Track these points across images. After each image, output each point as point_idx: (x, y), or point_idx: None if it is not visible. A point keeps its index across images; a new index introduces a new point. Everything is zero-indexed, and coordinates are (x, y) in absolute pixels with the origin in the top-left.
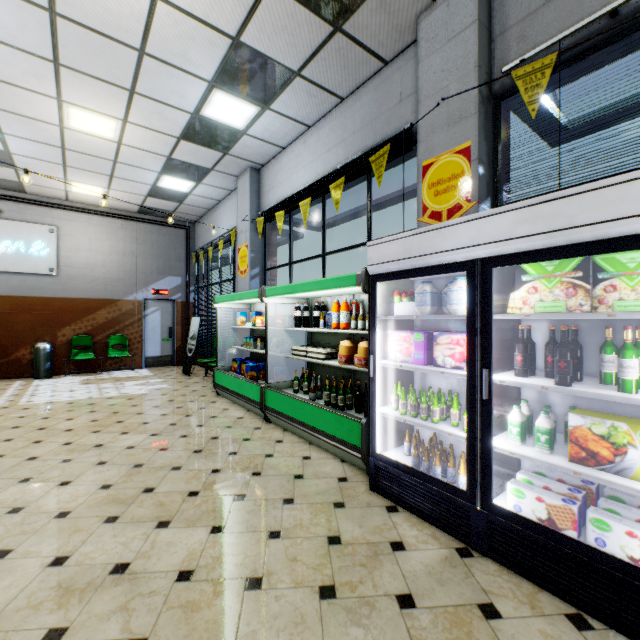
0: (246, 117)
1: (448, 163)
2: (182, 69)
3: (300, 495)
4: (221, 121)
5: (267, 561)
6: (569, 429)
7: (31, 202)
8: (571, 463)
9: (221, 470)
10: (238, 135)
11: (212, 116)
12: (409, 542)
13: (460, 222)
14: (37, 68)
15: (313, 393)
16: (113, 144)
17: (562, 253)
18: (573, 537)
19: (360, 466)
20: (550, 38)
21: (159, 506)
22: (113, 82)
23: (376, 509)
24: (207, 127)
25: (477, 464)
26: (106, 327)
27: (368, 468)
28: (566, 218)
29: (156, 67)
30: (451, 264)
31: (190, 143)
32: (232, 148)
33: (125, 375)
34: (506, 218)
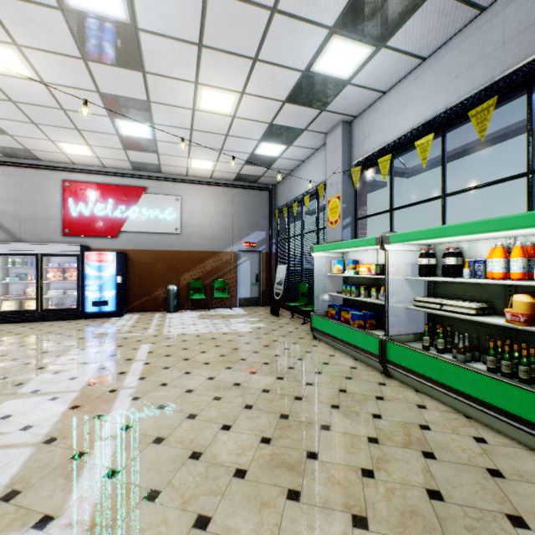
0: (356, 63)
1: None
2: (307, 20)
3: (527, 513)
4: (328, 74)
5: None
6: None
7: (164, 179)
8: None
9: (378, 440)
10: (341, 87)
11: (321, 70)
12: None
13: None
14: (185, 55)
15: (463, 355)
16: (228, 119)
17: None
18: None
19: None
20: None
21: (337, 485)
22: (241, 53)
23: None
24: (313, 84)
25: None
26: (212, 273)
27: None
28: None
29: (282, 25)
30: None
31: (292, 105)
32: (330, 103)
33: (227, 313)
34: None
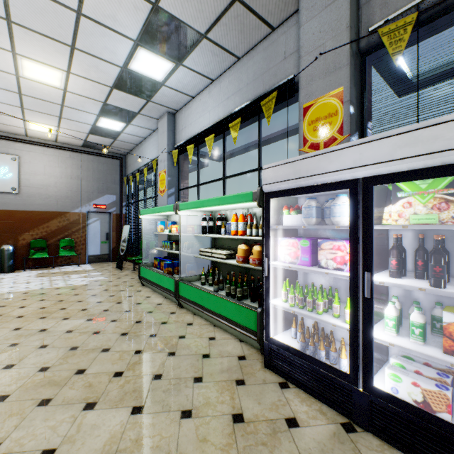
0: (164, 71)
1: (325, 104)
2: (112, 29)
3: (207, 373)
4: (144, 74)
5: (180, 442)
6: (443, 325)
7: None
8: (445, 355)
9: (142, 351)
10: (158, 86)
11: (137, 70)
12: (301, 418)
13: (344, 147)
14: None
15: (216, 285)
16: (60, 91)
17: (440, 172)
18: (451, 422)
19: (255, 346)
20: (408, 3)
21: (88, 387)
22: (57, 39)
23: (271, 385)
24: (134, 79)
25: (359, 352)
26: (57, 233)
27: (262, 348)
28: (445, 141)
29: (91, 27)
30: (335, 183)
31: (121, 91)
32: (153, 96)
33: (72, 269)
34: (387, 143)
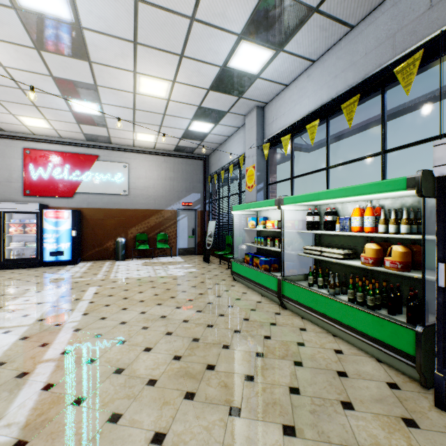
0: (262, 62)
1: None
2: (219, 28)
3: (356, 399)
4: (241, 69)
5: None
6: None
7: (114, 149)
8: None
9: (264, 354)
10: (252, 79)
11: (235, 66)
12: None
13: None
14: (123, 50)
15: (333, 289)
16: (164, 101)
17: None
18: None
19: (407, 372)
20: None
21: (224, 387)
22: (169, 50)
23: None
24: (230, 76)
25: None
26: (155, 228)
27: (423, 378)
28: None
29: (201, 30)
30: None
31: (215, 92)
32: (245, 92)
33: (167, 260)
34: None
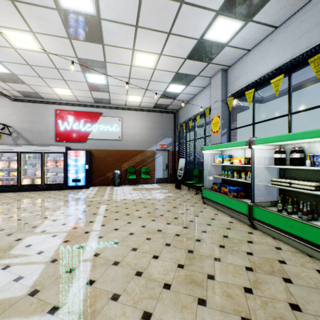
0: (232, 32)
1: None
2: (202, 7)
3: None
4: (214, 40)
5: None
6: None
7: (112, 108)
8: None
9: (252, 269)
10: (221, 48)
11: (209, 38)
12: None
13: None
14: (127, 33)
15: (306, 216)
16: (151, 70)
17: None
18: None
19: None
20: None
21: (229, 297)
22: (161, 30)
23: None
24: (204, 47)
25: None
26: (140, 163)
27: None
28: None
29: (187, 11)
30: None
31: (190, 60)
32: (214, 58)
33: (149, 187)
34: None
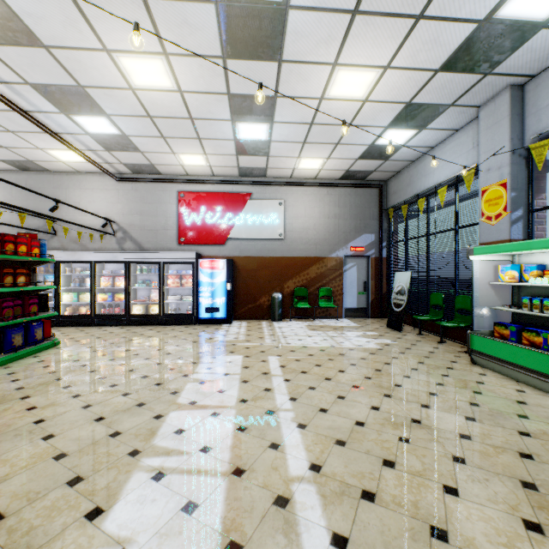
0: None
1: None
2: None
3: None
4: (518, 17)
5: None
6: None
7: (268, 184)
8: None
9: None
10: (529, 34)
11: (509, 13)
12: None
13: None
14: (332, 30)
15: None
16: (357, 104)
17: None
18: None
19: None
20: None
21: None
22: (403, 12)
23: None
24: (488, 37)
25: None
26: (315, 281)
27: None
28: None
29: None
30: None
31: (446, 73)
32: (503, 61)
33: (335, 324)
34: None
